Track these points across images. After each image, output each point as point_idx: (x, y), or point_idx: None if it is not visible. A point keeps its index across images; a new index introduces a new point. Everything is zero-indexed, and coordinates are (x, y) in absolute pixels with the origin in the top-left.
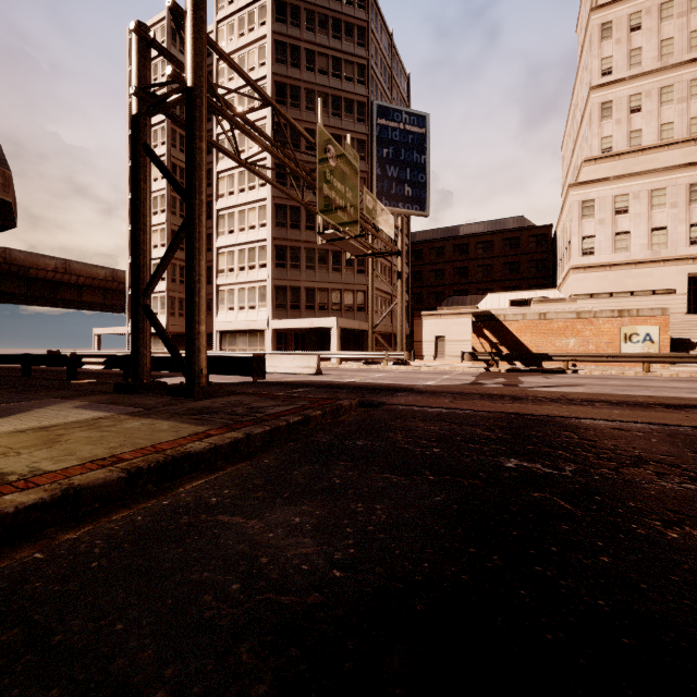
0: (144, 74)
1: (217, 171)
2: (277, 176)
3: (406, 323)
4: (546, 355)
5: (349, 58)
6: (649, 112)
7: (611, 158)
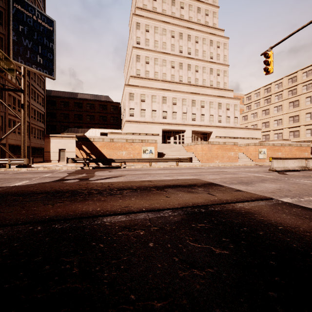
0: None
1: None
2: None
3: (43, 141)
4: (112, 159)
5: None
6: (151, 66)
7: (140, 78)
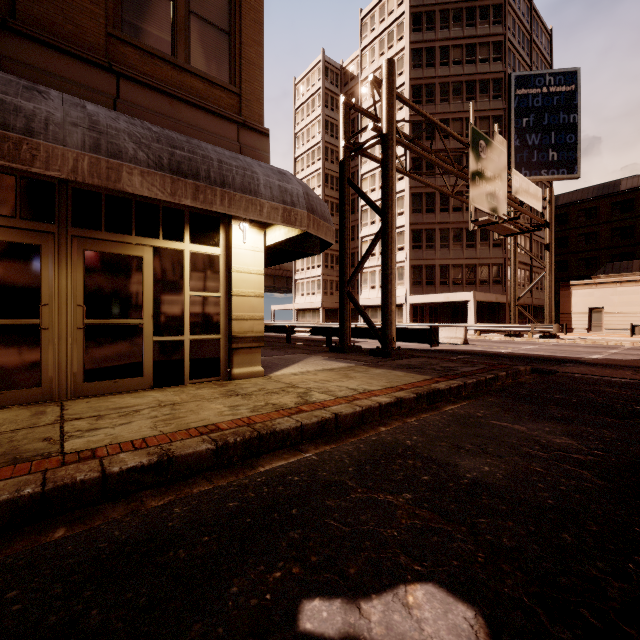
0: (347, 130)
1: (361, 174)
2: (413, 169)
3: None
4: None
5: (483, 40)
6: None
7: None
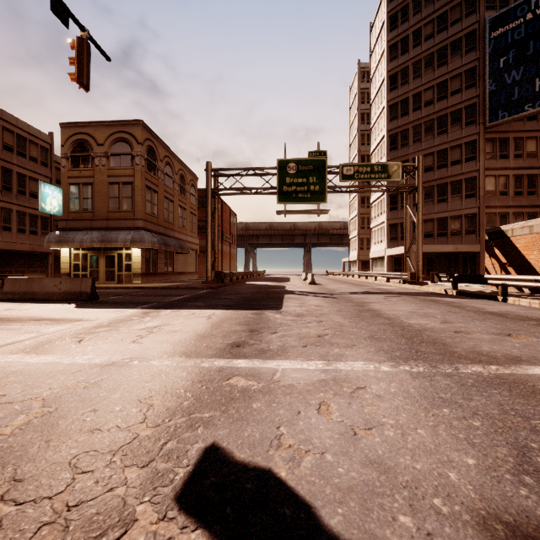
0: (214, 187)
1: (370, 154)
2: (390, 145)
3: None
4: (482, 277)
5: (455, 2)
6: None
7: None
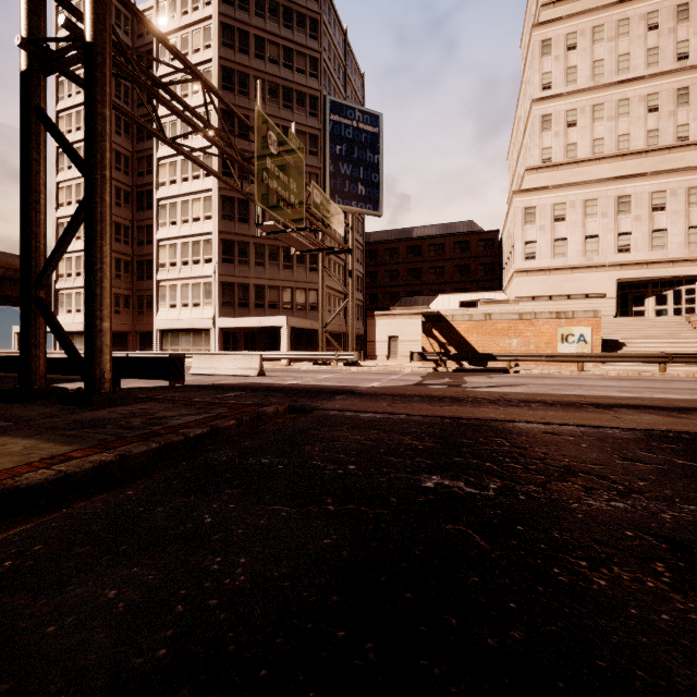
0: (36, 24)
1: (157, 157)
2: (223, 167)
3: (361, 323)
4: (490, 355)
5: (301, 49)
6: (583, 127)
7: (550, 168)
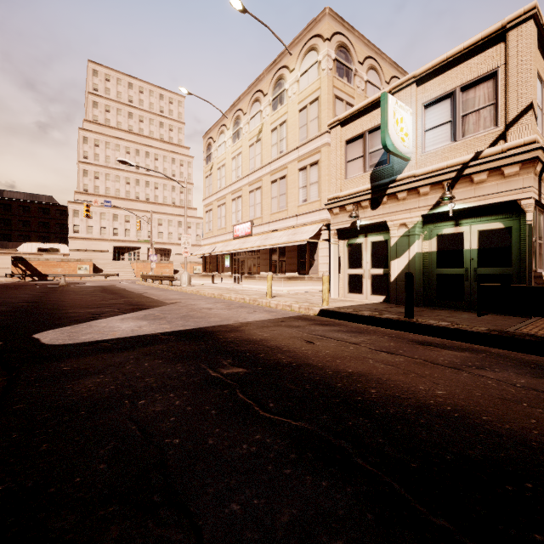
0: None
1: None
2: None
3: None
4: (46, 275)
5: None
6: (102, 181)
7: (87, 194)
